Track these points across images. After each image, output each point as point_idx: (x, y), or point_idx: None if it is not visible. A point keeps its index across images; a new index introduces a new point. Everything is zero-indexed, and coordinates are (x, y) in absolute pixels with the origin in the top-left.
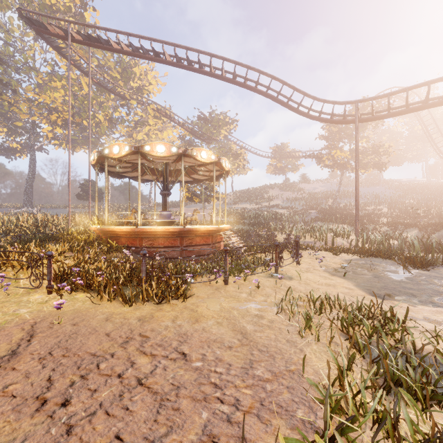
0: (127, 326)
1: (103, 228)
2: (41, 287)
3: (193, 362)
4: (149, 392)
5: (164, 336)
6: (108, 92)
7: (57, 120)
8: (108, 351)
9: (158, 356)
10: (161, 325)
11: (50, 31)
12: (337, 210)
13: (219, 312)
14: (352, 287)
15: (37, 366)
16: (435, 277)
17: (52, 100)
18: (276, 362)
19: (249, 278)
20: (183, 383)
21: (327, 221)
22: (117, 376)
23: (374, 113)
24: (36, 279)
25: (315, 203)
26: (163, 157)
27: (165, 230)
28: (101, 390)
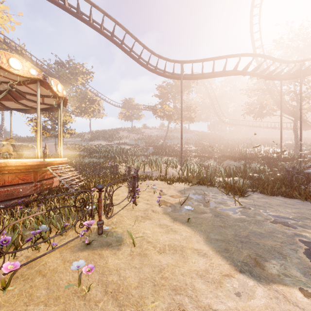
0: None
1: None
2: None
3: None
4: None
5: None
6: None
7: None
8: None
9: None
10: None
11: None
12: (166, 147)
13: None
14: (205, 248)
15: None
16: (259, 206)
17: None
18: None
19: (36, 262)
20: None
21: (160, 155)
22: None
23: (193, 74)
24: None
25: (152, 142)
26: None
27: None
28: None
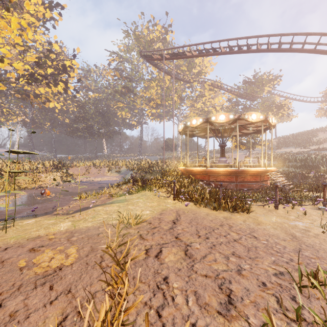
0: (219, 219)
1: (186, 169)
2: (169, 197)
3: (261, 240)
4: (241, 245)
5: (240, 227)
6: (179, 81)
7: (153, 105)
8: (215, 227)
9: (240, 234)
10: (237, 222)
11: (154, 58)
12: None
13: (274, 223)
14: None
15: (189, 225)
16: None
17: (151, 94)
18: (319, 253)
19: (296, 208)
20: (258, 246)
21: None
22: (223, 236)
23: None
24: (168, 193)
25: None
26: (223, 122)
27: (225, 170)
28: (219, 238)
